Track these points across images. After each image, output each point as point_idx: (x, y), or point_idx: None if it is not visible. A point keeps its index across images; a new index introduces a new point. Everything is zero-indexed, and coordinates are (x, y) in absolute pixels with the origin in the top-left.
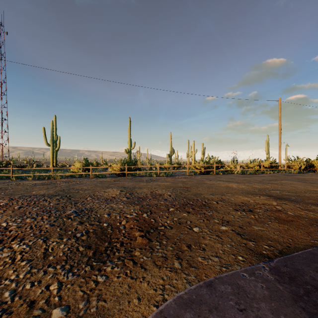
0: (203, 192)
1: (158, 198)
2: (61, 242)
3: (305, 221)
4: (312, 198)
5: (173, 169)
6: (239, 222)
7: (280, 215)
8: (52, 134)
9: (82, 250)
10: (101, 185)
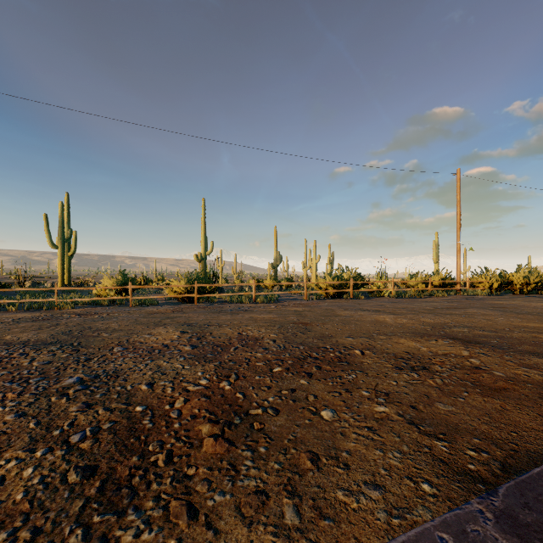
0: (336, 332)
1: (251, 345)
2: (28, 461)
3: (529, 390)
4: (526, 341)
5: (279, 289)
6: (408, 396)
7: (481, 377)
8: (62, 226)
9: (73, 480)
10: (146, 321)
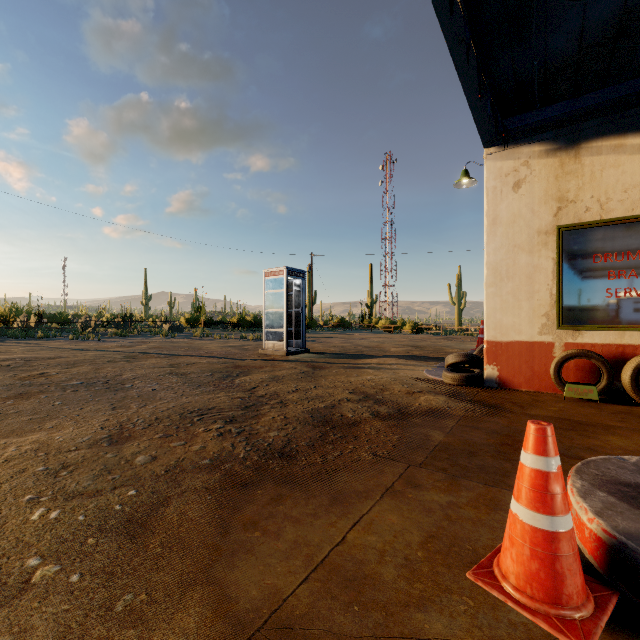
0: None
1: None
2: None
3: None
4: None
5: None
6: None
7: None
8: (458, 290)
9: None
10: None
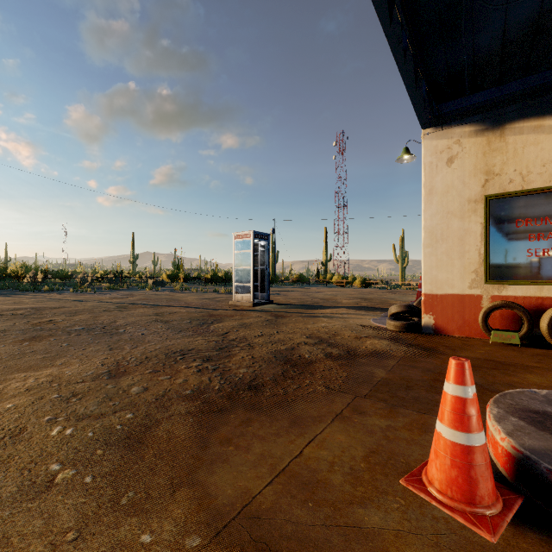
0: None
1: None
2: None
3: None
4: None
5: None
6: None
7: None
8: (401, 250)
9: None
10: None
